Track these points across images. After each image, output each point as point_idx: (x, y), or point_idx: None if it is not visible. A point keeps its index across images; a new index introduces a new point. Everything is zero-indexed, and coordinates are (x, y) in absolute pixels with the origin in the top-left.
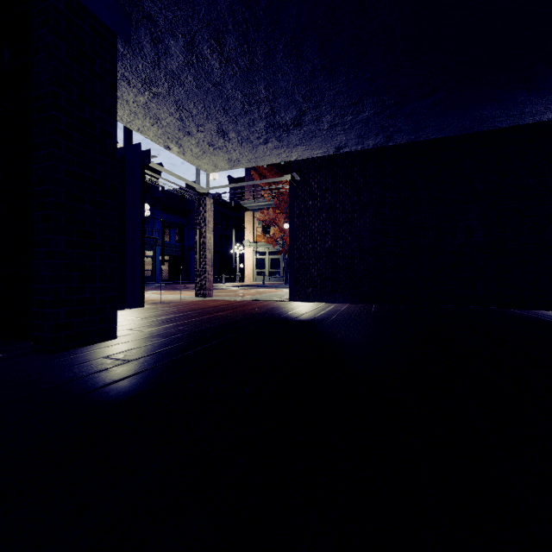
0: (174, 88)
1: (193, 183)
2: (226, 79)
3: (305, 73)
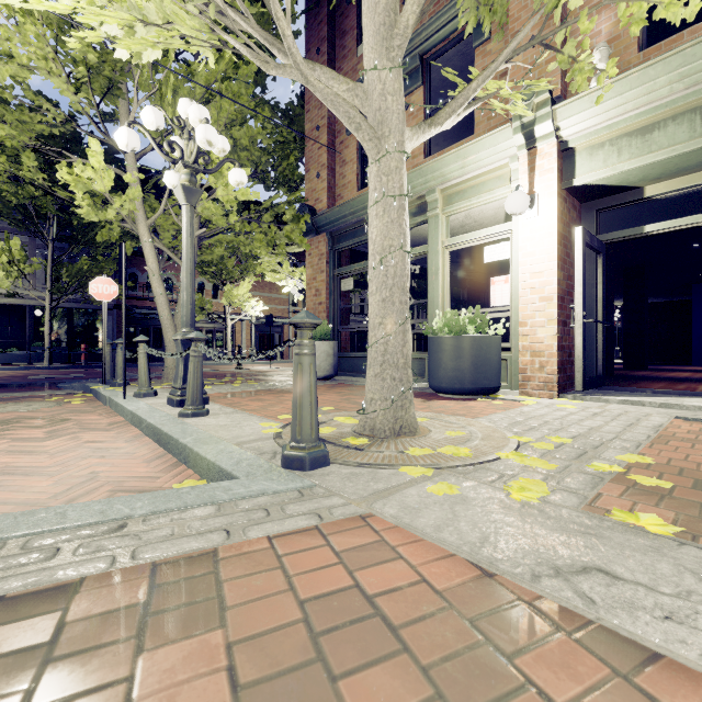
0: None
1: None
2: None
3: None
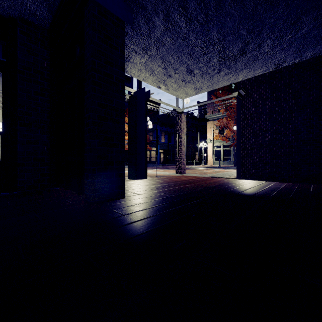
0: (159, 49)
1: (174, 106)
2: (190, 33)
3: (249, 10)
